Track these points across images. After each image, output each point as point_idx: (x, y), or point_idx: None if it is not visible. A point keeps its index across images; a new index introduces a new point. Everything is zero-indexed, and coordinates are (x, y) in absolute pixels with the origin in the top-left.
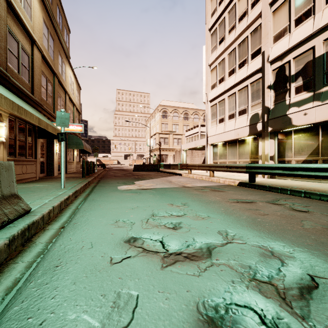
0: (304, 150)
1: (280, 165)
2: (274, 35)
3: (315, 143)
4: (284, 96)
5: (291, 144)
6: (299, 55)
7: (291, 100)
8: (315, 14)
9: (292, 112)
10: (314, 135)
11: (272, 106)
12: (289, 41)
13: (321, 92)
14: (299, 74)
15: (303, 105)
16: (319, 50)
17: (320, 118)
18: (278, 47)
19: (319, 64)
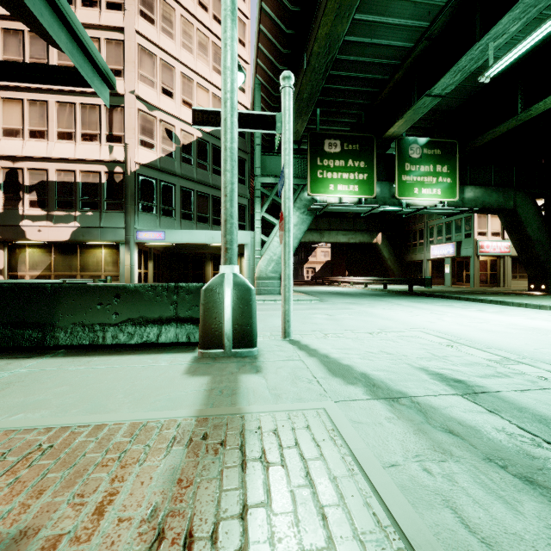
0: (39, 266)
1: (14, 281)
2: (4, 126)
3: (49, 259)
4: (17, 203)
5: (26, 258)
6: (34, 169)
7: (26, 212)
8: (49, 140)
9: (26, 225)
10: (48, 252)
11: (1, 210)
12: (23, 147)
13: (54, 215)
14: (34, 188)
15: (38, 221)
16: (52, 176)
17: (53, 238)
18: (9, 145)
19: (52, 189)
